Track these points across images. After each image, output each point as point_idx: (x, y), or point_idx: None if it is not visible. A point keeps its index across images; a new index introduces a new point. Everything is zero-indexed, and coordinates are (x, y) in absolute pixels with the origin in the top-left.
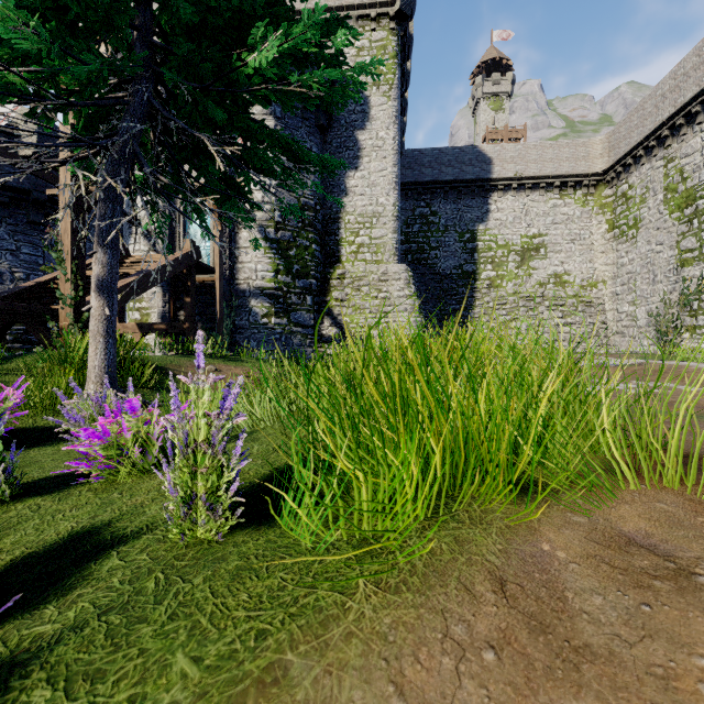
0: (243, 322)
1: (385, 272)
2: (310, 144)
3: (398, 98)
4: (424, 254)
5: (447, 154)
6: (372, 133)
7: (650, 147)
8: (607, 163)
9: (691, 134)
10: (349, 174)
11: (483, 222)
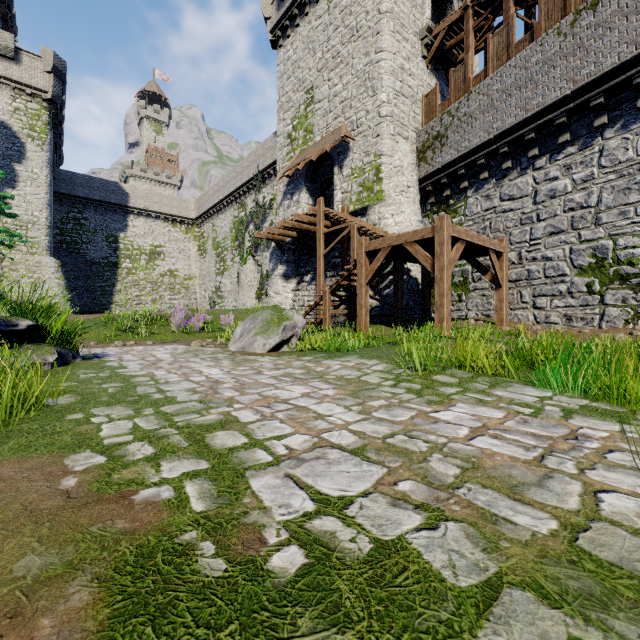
0: None
1: (39, 261)
2: None
3: (51, 151)
4: (77, 245)
5: (96, 182)
6: (28, 168)
7: (208, 216)
8: (196, 215)
9: (218, 218)
10: (7, 190)
11: (124, 232)
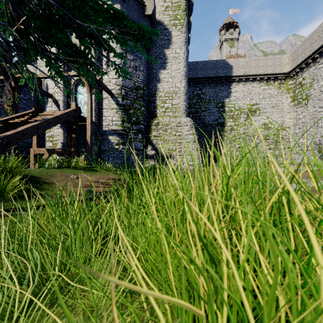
0: (105, 148)
1: (179, 121)
2: (141, 55)
3: (186, 32)
4: (198, 114)
5: (210, 64)
6: (173, 50)
7: (315, 58)
8: (291, 67)
9: None
10: (161, 71)
11: (228, 98)
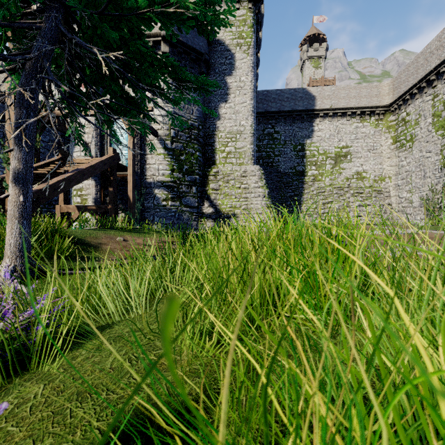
0: (150, 204)
1: (245, 170)
2: None
3: (254, 54)
4: (270, 159)
5: (285, 93)
6: (236, 78)
7: (422, 87)
8: (392, 99)
9: None
10: (221, 105)
11: (309, 138)
